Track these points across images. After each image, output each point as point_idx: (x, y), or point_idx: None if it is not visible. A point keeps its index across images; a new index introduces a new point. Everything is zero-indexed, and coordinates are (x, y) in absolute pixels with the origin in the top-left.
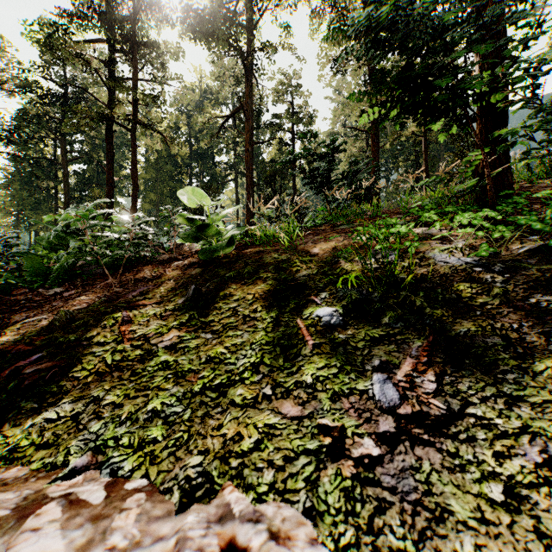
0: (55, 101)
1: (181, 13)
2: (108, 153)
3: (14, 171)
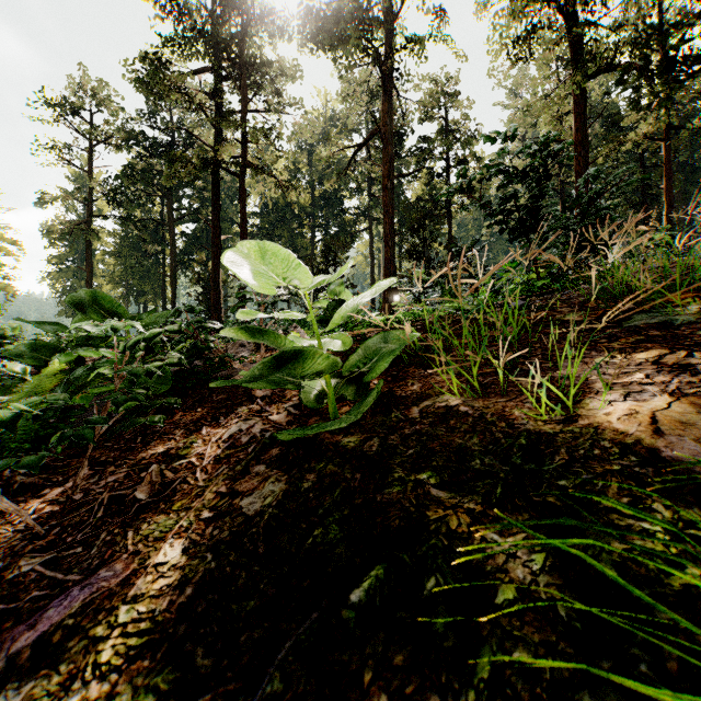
0: (161, 151)
1: (299, 16)
2: (214, 207)
3: (122, 236)
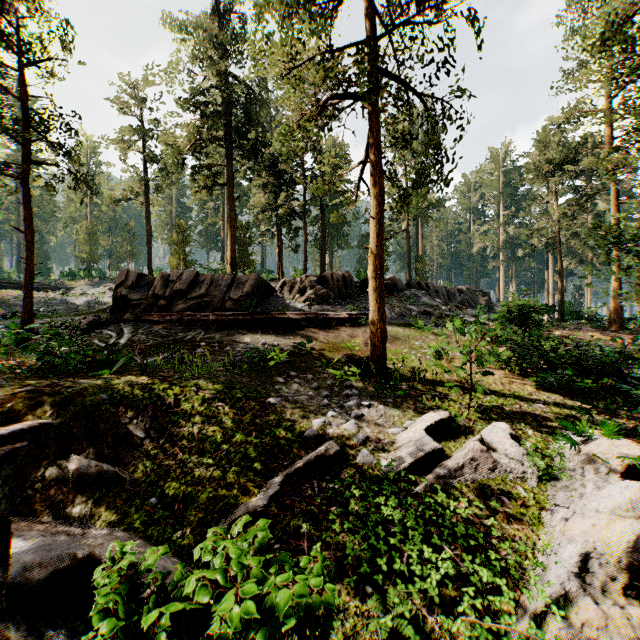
0: None
1: None
2: None
3: None
